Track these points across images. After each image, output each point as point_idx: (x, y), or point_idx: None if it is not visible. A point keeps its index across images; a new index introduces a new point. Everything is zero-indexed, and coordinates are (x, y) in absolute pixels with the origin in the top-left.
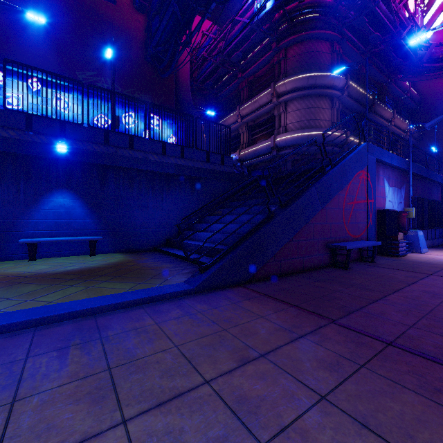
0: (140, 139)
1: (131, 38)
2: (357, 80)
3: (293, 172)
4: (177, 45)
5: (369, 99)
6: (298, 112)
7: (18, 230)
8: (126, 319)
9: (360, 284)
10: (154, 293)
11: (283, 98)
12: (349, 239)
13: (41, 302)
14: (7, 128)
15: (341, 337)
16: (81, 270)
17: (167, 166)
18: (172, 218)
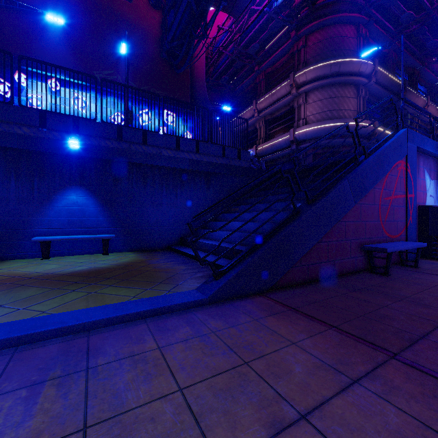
0: (154, 134)
1: (146, 35)
2: (385, 66)
3: (316, 165)
4: (192, 37)
5: (399, 85)
6: (320, 103)
7: (32, 228)
8: (123, 339)
9: (411, 296)
10: (161, 304)
11: (303, 89)
12: (387, 240)
13: (33, 311)
14: (22, 125)
15: (415, 386)
16: (89, 271)
17: (181, 161)
18: (186, 215)
